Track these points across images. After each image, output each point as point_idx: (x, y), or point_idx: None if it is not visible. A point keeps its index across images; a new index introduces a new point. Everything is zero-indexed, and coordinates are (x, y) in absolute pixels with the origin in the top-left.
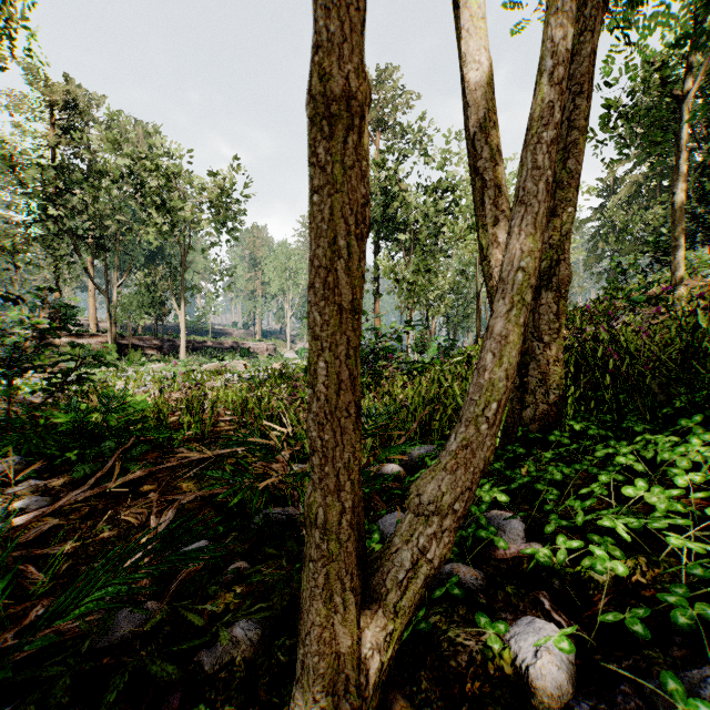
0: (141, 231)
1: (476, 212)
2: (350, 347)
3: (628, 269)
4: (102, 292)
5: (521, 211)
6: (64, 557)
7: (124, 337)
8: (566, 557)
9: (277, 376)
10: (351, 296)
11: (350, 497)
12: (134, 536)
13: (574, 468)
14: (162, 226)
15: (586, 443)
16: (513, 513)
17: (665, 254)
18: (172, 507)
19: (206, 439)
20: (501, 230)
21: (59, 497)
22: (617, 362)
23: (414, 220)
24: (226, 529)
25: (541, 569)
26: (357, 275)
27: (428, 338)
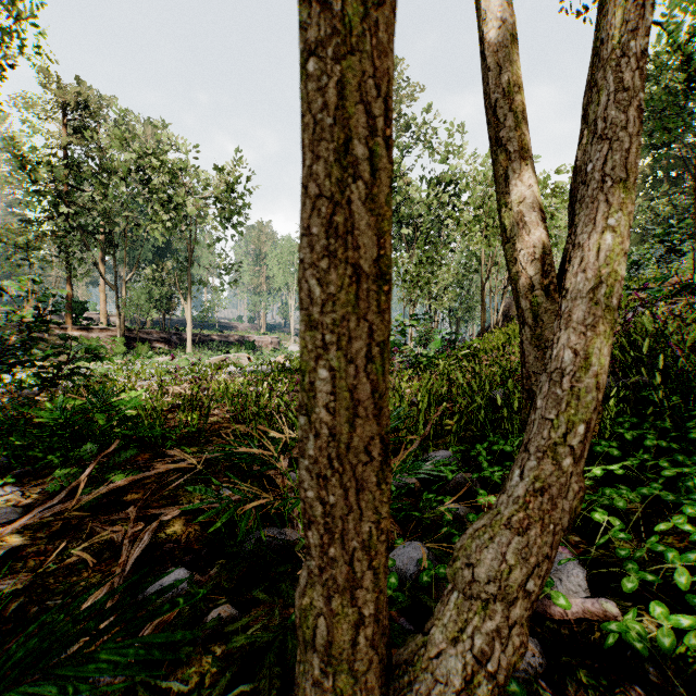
0: (149, 227)
1: (497, 189)
2: (373, 343)
3: (639, 259)
4: (112, 287)
5: (610, 146)
6: (18, 591)
7: (133, 331)
8: (674, 642)
9: (281, 369)
10: (375, 251)
11: (371, 598)
12: (106, 562)
13: (640, 493)
14: (169, 222)
15: (642, 456)
16: (561, 546)
17: (677, 244)
18: (149, 529)
19: (202, 439)
20: (528, 207)
21: (33, 508)
22: (669, 358)
23: (417, 213)
24: (188, 601)
25: (623, 644)
26: (387, 213)
27: (432, 332)
